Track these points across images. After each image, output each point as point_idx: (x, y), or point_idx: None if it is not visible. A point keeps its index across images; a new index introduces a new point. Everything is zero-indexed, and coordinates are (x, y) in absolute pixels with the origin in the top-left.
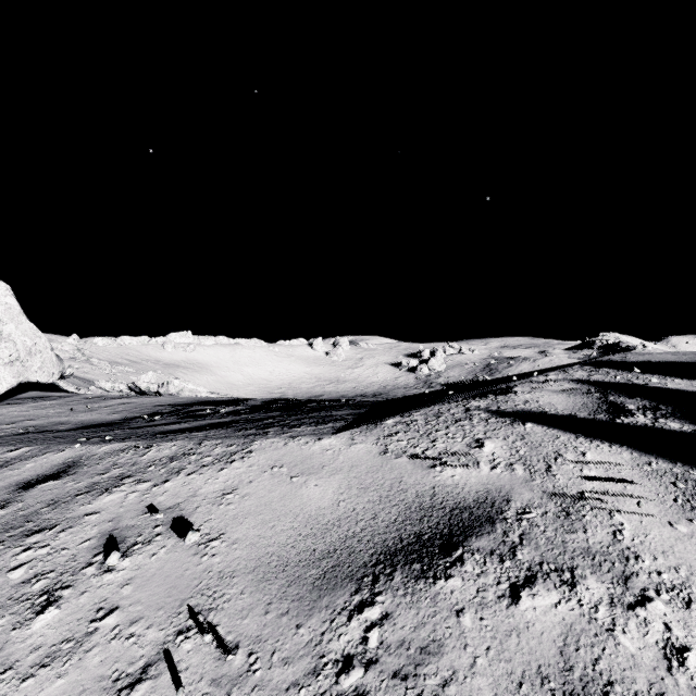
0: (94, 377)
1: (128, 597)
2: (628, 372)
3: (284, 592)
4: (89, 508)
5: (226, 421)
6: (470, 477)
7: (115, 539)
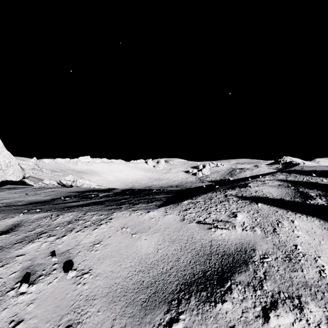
0: (43, 178)
1: (30, 313)
2: (306, 176)
3: (124, 310)
4: (20, 252)
5: (102, 200)
6: (231, 235)
7: (30, 272)
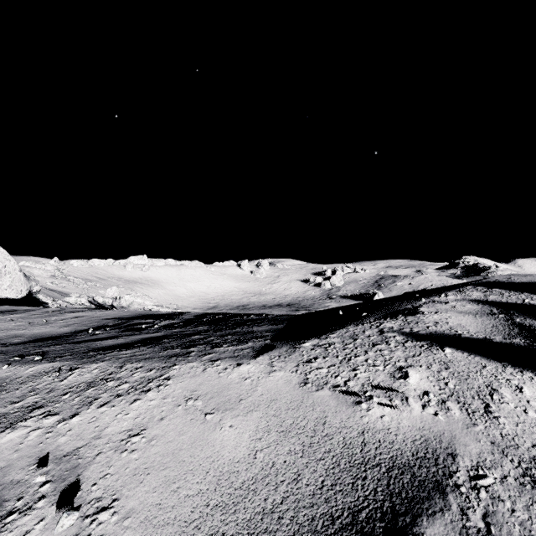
0: (69, 291)
1: None
2: (520, 293)
3: None
4: None
5: (158, 336)
6: (401, 419)
7: None
